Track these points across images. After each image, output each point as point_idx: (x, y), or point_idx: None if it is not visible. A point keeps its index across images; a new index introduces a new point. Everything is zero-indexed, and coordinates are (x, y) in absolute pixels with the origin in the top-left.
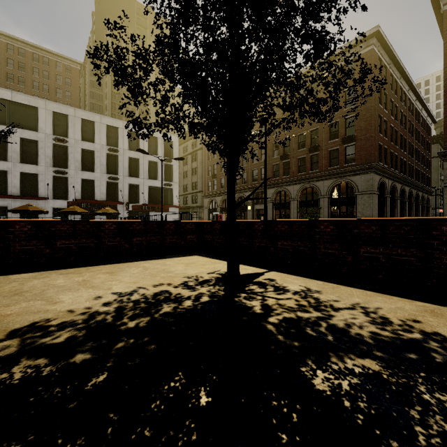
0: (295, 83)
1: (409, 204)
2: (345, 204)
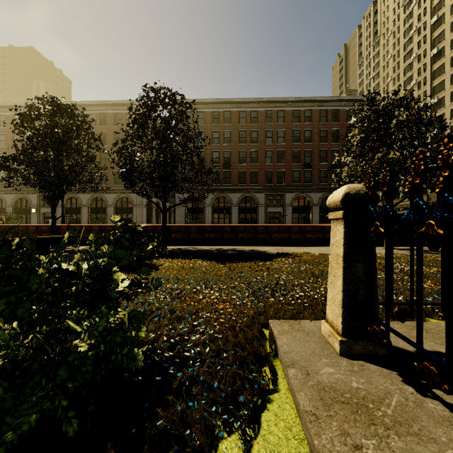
0: (87, 108)
1: (170, 214)
2: (126, 213)
